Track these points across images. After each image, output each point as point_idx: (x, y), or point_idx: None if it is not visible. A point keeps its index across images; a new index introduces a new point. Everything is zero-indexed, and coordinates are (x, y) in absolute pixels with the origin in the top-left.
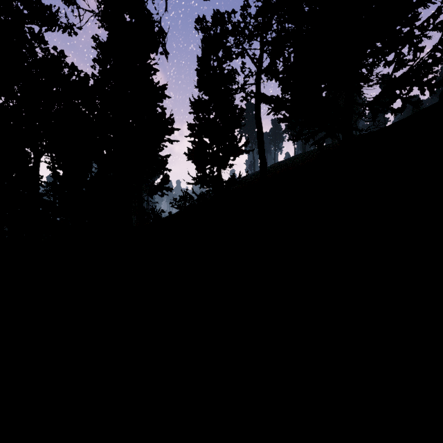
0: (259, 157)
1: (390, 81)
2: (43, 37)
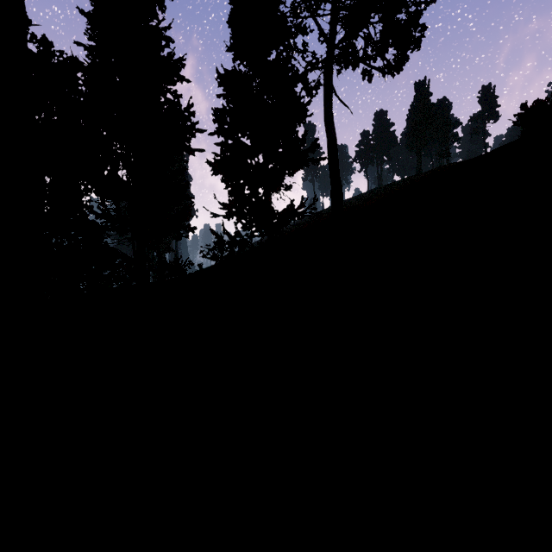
0: (331, 179)
1: None
2: None
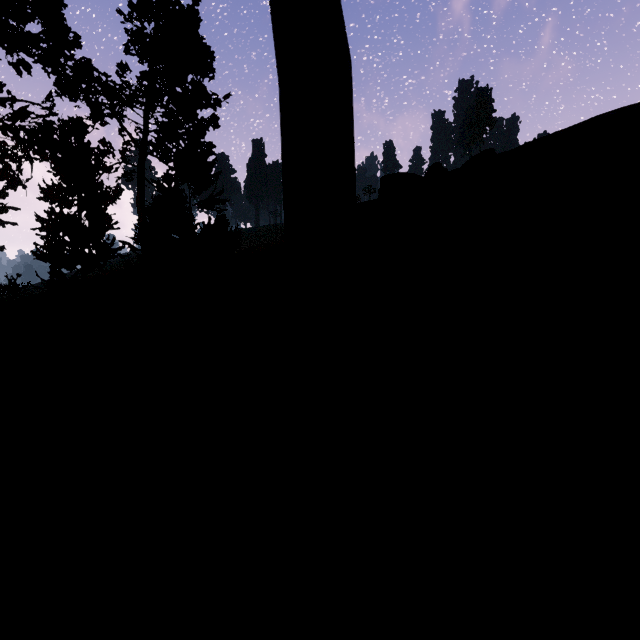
0: None
1: None
2: None
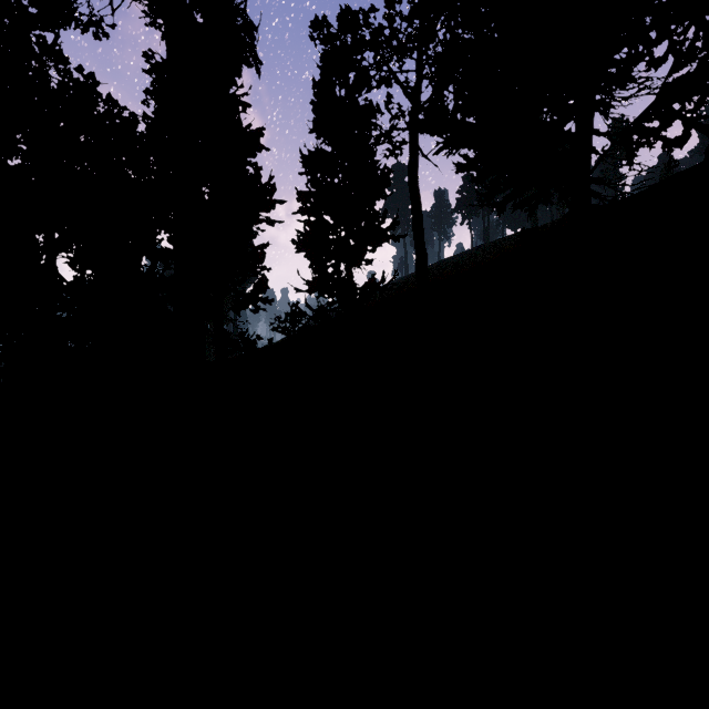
0: (416, 248)
1: (665, 86)
2: (61, 50)
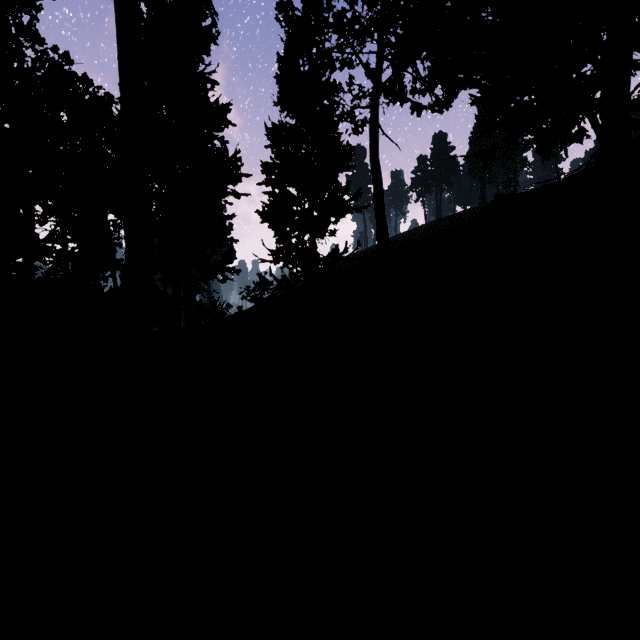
0: (377, 221)
1: None
2: (36, 30)
